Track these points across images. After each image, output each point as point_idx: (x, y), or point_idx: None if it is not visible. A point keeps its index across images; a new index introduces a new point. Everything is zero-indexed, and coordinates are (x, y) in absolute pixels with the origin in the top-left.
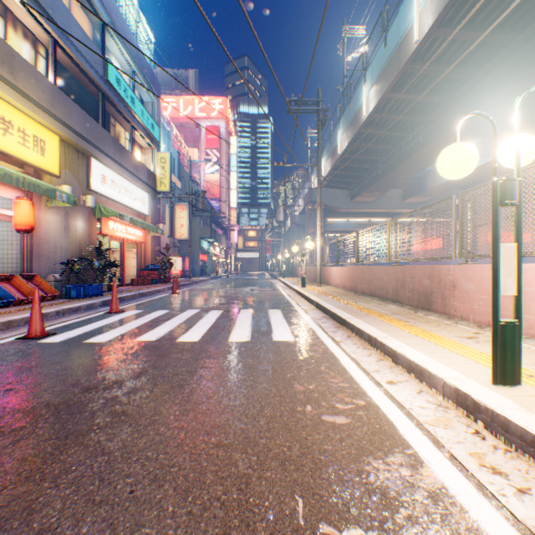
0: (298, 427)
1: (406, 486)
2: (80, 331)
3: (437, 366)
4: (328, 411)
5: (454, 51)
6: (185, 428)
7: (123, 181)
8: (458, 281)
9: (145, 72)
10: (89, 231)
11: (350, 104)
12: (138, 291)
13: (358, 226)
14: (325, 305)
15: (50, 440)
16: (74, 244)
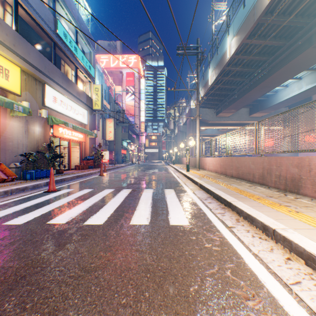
0: None
1: None
2: (11, 210)
3: None
4: None
5: (295, 5)
6: None
7: (69, 102)
8: None
9: (85, 32)
10: (44, 134)
11: (217, 51)
12: (76, 174)
13: (219, 132)
14: (208, 187)
15: None
16: (33, 142)
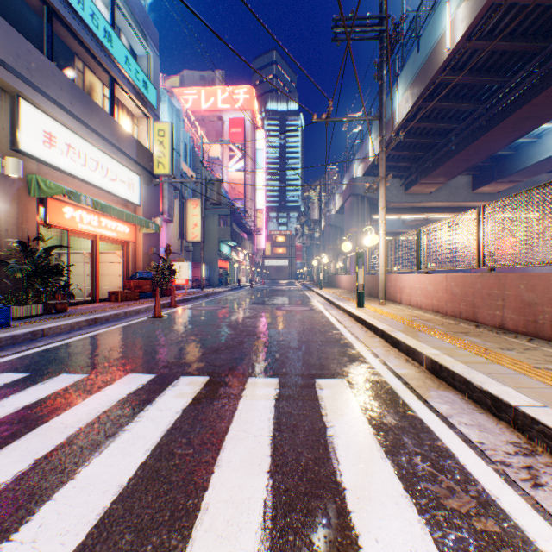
0: None
1: None
2: None
3: None
4: None
5: None
6: None
7: (91, 150)
8: None
9: (133, 6)
10: (19, 218)
11: (419, 44)
12: (94, 314)
13: (406, 227)
14: (491, 388)
15: None
16: None
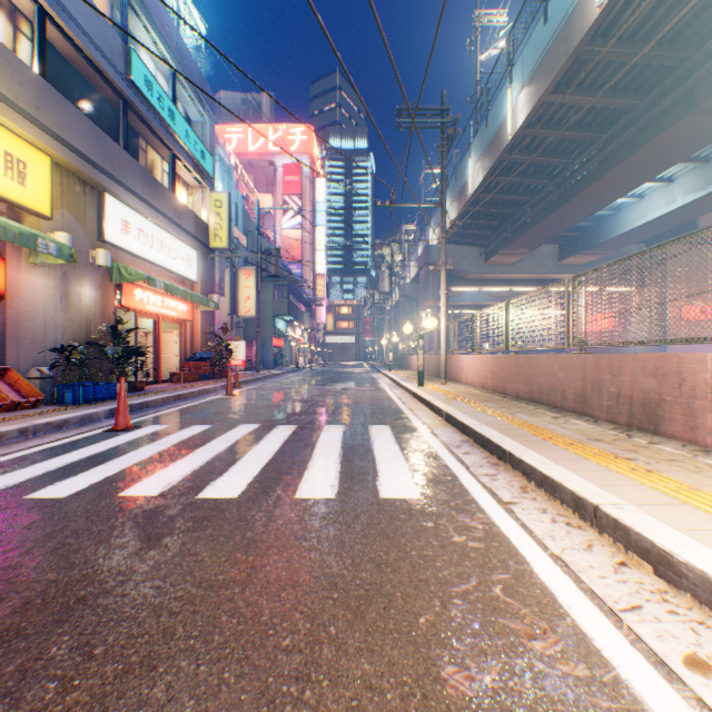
0: None
1: None
2: (38, 470)
3: None
4: None
5: (657, 20)
6: None
7: (157, 231)
8: None
9: (192, 76)
10: (103, 303)
11: (487, 118)
12: (174, 392)
13: (492, 299)
14: (464, 420)
15: None
16: (78, 322)
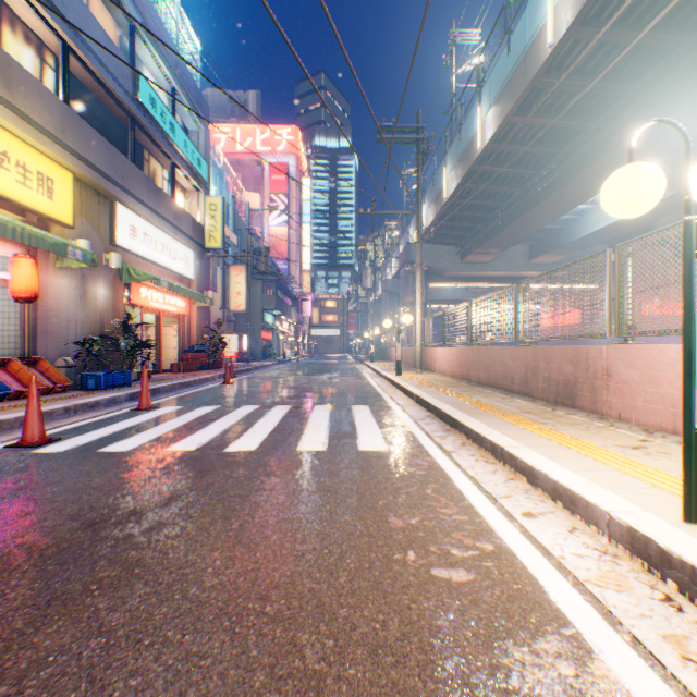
0: (396, 588)
1: (571, 696)
2: (95, 435)
3: (597, 492)
4: (441, 561)
5: (601, 58)
6: (227, 589)
7: (159, 235)
8: (614, 367)
9: (190, 90)
10: (114, 301)
11: (460, 131)
12: (178, 380)
13: (469, 295)
14: (429, 400)
15: (23, 608)
16: (94, 317)
